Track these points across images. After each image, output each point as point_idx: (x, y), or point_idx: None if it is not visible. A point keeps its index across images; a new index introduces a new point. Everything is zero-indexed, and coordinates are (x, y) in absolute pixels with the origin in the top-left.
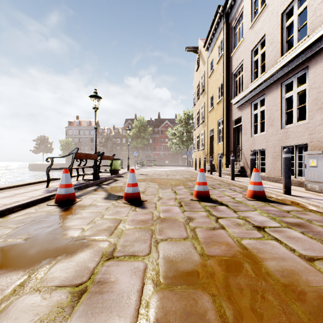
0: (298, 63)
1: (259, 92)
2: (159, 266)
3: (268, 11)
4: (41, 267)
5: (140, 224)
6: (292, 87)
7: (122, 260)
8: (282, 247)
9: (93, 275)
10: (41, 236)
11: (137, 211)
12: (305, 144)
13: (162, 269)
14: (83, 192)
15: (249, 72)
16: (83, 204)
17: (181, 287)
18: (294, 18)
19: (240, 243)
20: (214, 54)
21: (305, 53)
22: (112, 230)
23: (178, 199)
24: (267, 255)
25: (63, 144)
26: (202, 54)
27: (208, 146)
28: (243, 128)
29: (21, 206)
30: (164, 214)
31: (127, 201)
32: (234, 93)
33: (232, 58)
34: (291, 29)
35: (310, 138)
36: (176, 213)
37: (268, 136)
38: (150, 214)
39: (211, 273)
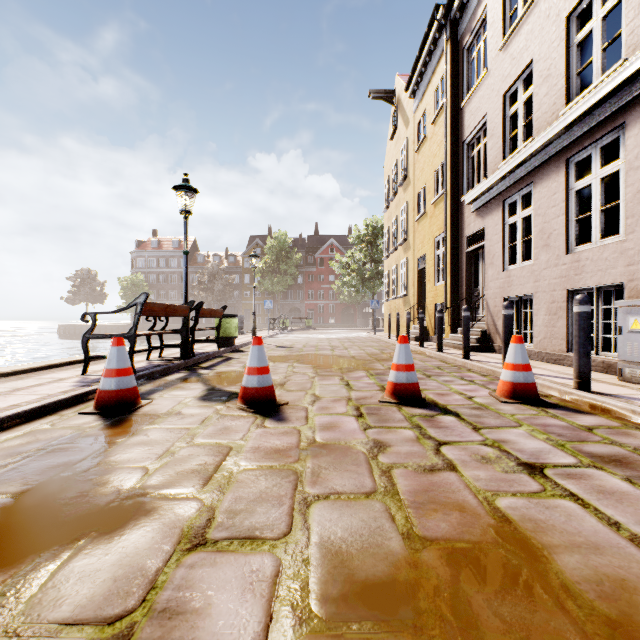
0: (603, 118)
1: (520, 179)
2: (310, 566)
3: (538, 13)
4: (34, 569)
5: (271, 459)
6: (587, 169)
7: (224, 551)
8: (589, 515)
9: (153, 591)
10: (51, 487)
11: (267, 428)
12: (617, 285)
13: (315, 576)
14: (157, 383)
15: (499, 138)
16: (153, 412)
17: (361, 629)
18: (594, 25)
19: (494, 506)
20: (427, 103)
21: (618, 95)
22: (210, 474)
23: (354, 399)
24: (557, 537)
25: (126, 285)
26: (403, 105)
27: (414, 289)
28: (487, 254)
29: (22, 416)
30: (325, 434)
31: (248, 405)
32: (468, 181)
33: (465, 112)
34: (584, 52)
35: (629, 273)
36: (351, 433)
37: (538, 268)
38: (293, 435)
39: (430, 588)
